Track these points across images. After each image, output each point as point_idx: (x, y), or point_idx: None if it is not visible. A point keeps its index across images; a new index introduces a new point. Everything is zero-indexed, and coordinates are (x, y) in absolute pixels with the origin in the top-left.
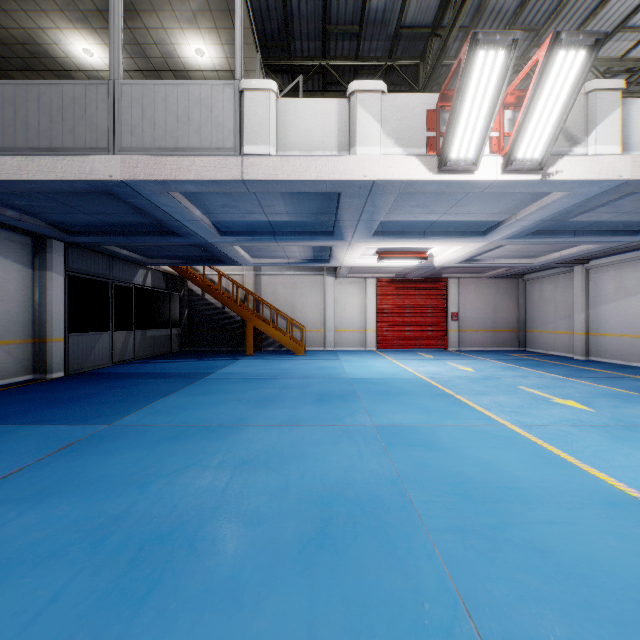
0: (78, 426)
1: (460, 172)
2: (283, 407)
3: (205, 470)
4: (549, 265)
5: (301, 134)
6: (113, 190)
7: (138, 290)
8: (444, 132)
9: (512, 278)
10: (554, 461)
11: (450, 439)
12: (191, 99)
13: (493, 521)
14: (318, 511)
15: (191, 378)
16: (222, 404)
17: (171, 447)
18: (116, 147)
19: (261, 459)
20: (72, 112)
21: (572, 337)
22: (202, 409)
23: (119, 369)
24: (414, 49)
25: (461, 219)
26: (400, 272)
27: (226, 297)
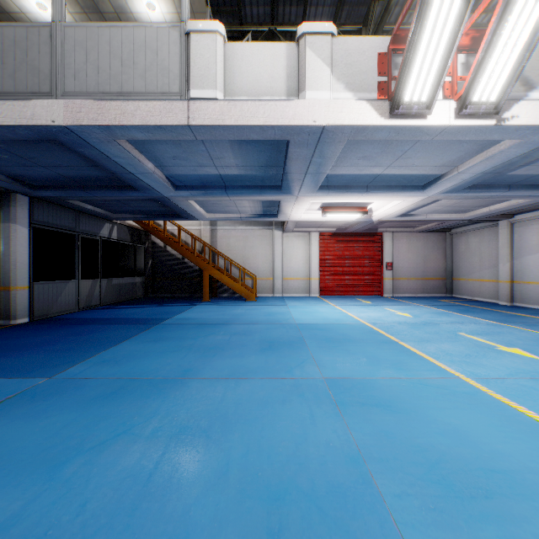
0: (16, 379)
1: (412, 117)
2: (231, 356)
3: (135, 442)
4: (476, 219)
5: (249, 79)
6: (59, 138)
7: (107, 243)
8: (395, 76)
9: (440, 232)
10: (531, 428)
11: (407, 396)
12: (136, 42)
13: (494, 533)
14: (264, 513)
15: (147, 324)
16: (171, 352)
17: (105, 407)
18: (59, 91)
19: (201, 425)
20: (14, 56)
21: (497, 285)
22: (150, 358)
23: (83, 315)
24: (357, 15)
25: (404, 172)
26: (341, 226)
27: (185, 249)
